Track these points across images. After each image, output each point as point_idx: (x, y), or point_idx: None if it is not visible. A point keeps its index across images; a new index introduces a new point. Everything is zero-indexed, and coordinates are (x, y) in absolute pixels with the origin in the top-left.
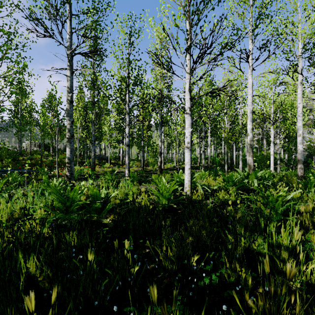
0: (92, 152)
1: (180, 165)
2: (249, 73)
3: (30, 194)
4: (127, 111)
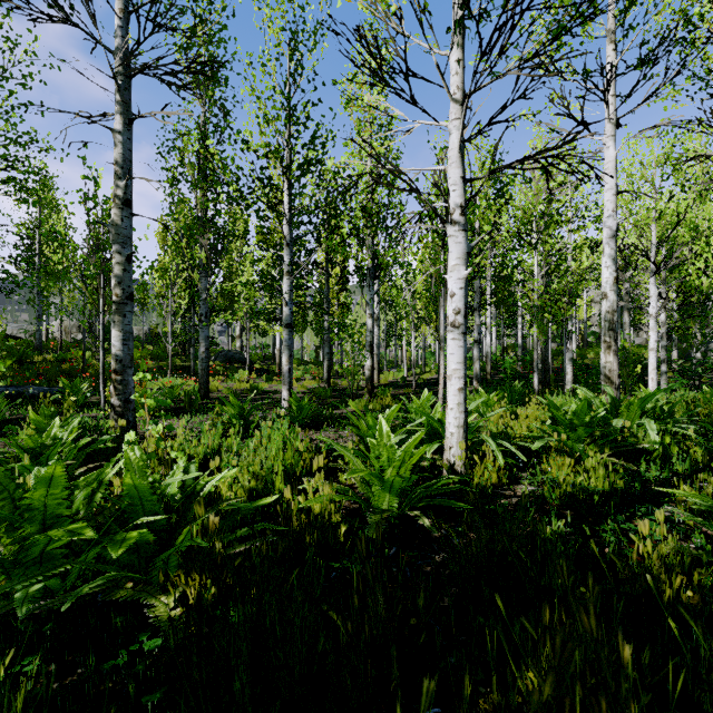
0: (202, 343)
1: (417, 375)
2: (608, 133)
3: None
4: (285, 237)
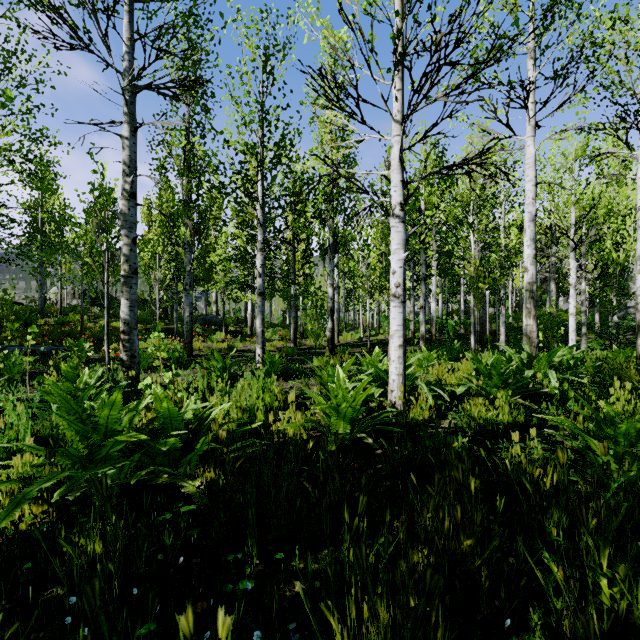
0: (186, 308)
1: (372, 336)
2: (529, 134)
3: (8, 412)
4: (259, 220)
